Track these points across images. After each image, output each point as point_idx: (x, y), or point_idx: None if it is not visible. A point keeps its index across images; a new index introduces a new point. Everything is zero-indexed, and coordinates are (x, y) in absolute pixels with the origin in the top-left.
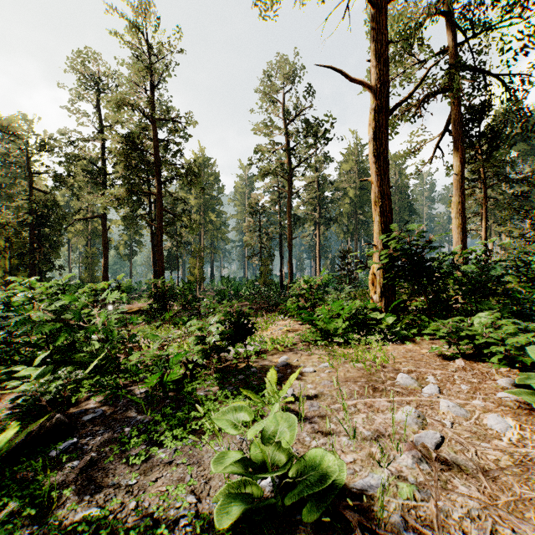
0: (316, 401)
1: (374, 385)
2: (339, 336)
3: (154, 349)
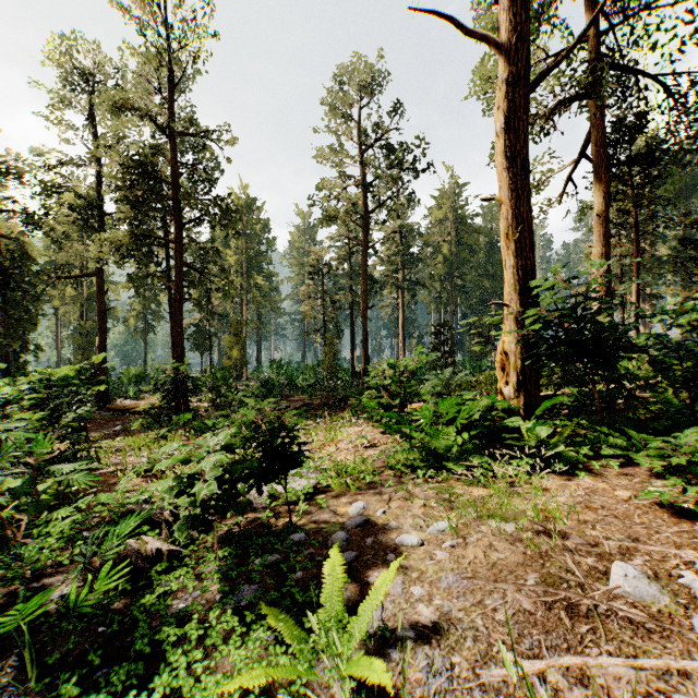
0: (439, 650)
1: (565, 595)
2: (455, 460)
3: (119, 488)
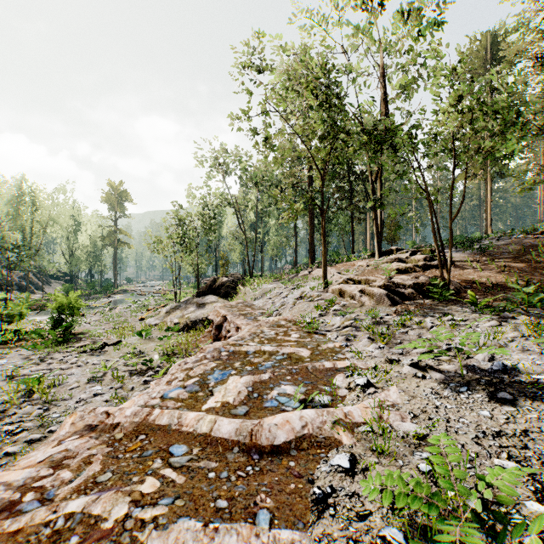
0: None
1: None
2: None
3: None
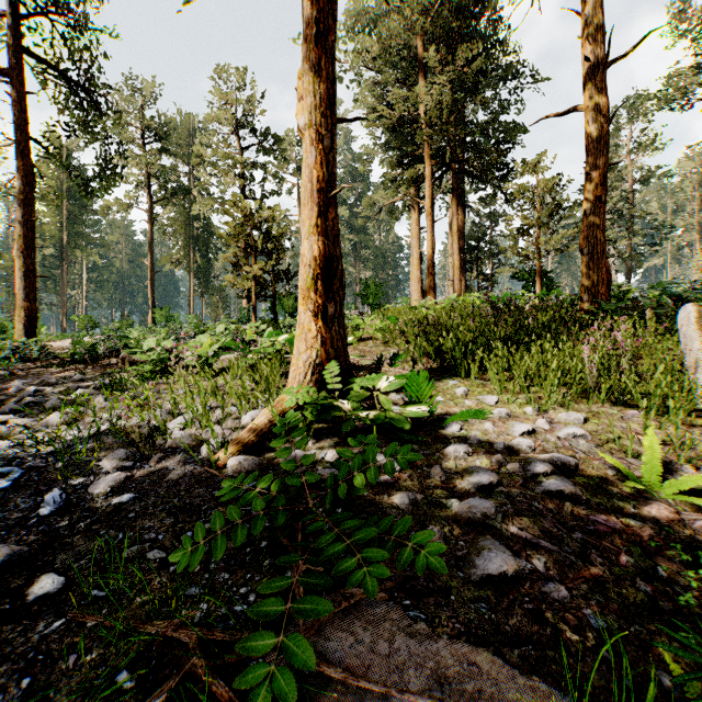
0: None
1: None
2: None
3: None
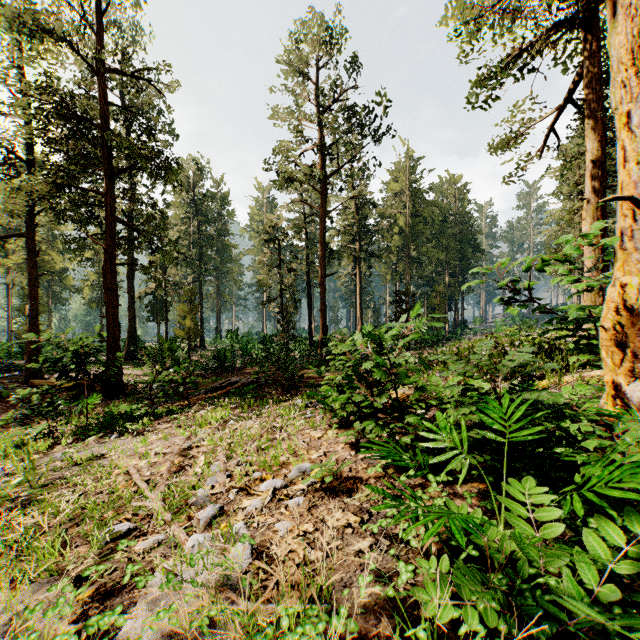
0: None
1: None
2: None
3: None
